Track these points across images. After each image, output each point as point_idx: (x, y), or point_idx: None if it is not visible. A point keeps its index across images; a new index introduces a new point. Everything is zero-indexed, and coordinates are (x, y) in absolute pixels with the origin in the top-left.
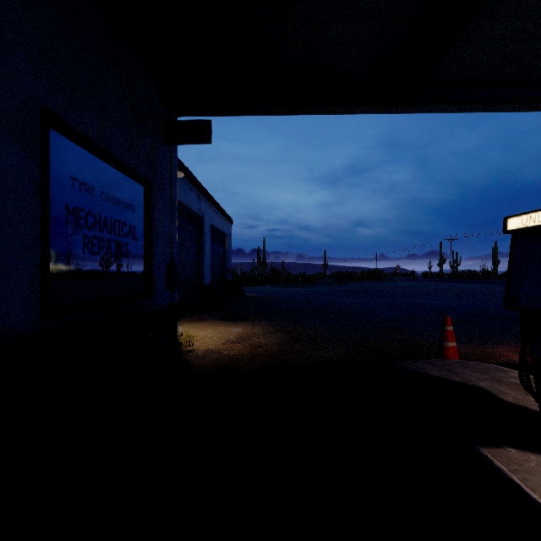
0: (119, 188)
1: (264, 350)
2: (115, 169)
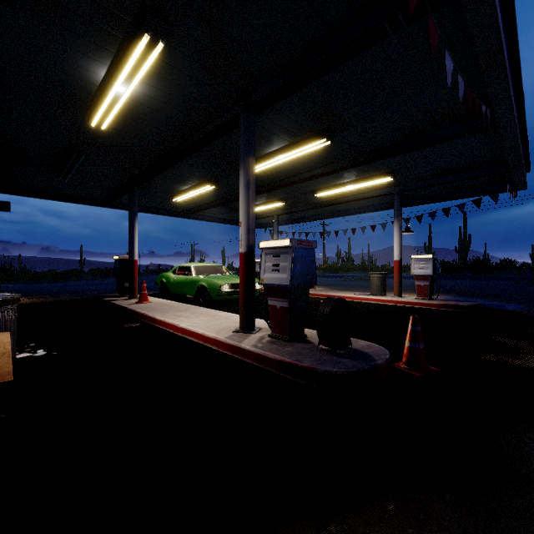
0: None
1: (39, 301)
2: None
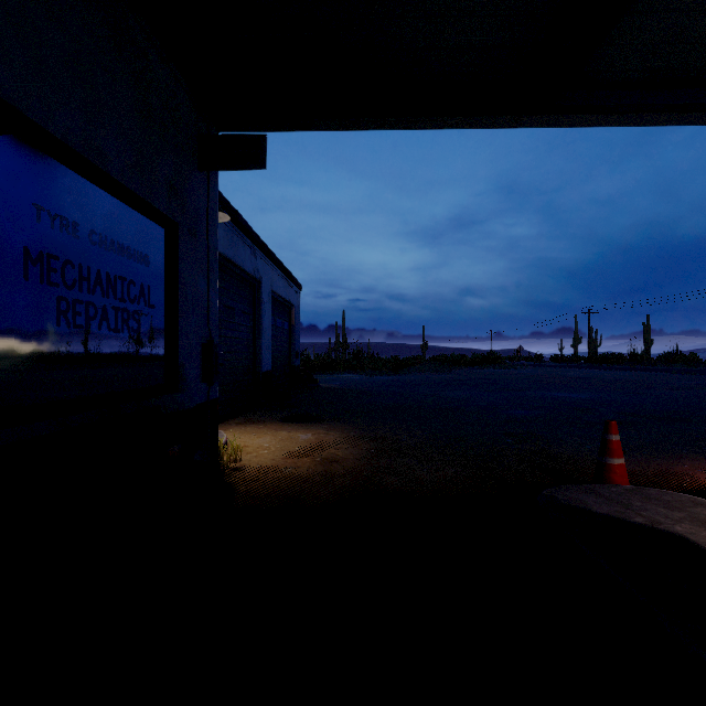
0: (123, 228)
1: (342, 467)
2: (115, 199)
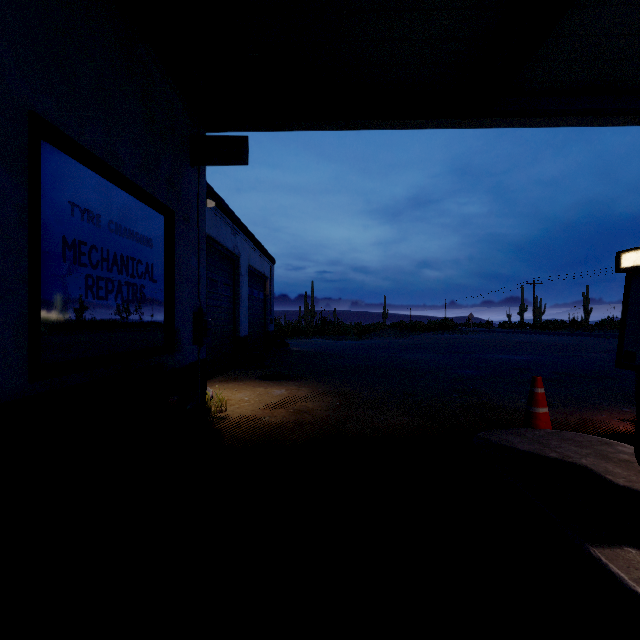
0: (133, 217)
1: (312, 417)
2: (127, 194)
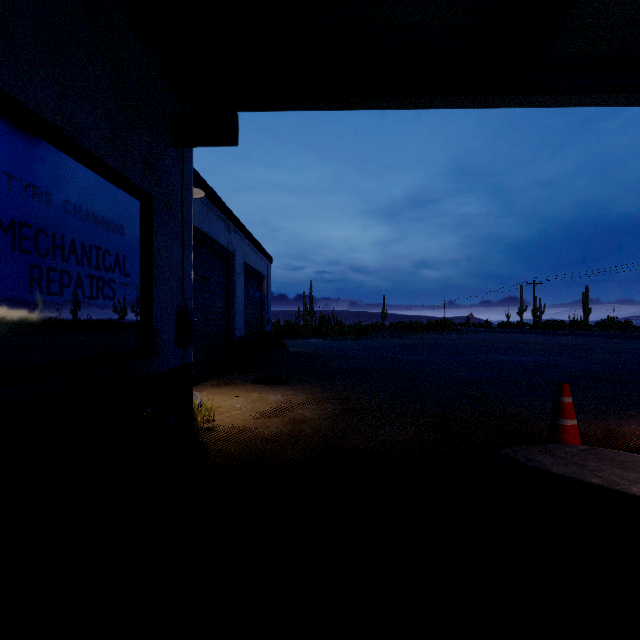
0: (98, 199)
1: (309, 427)
2: (90, 171)
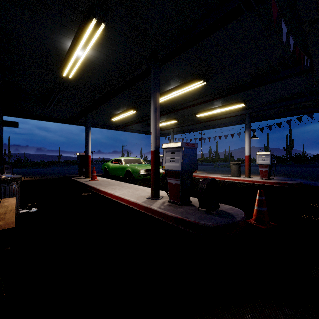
0: None
1: (35, 179)
2: None
